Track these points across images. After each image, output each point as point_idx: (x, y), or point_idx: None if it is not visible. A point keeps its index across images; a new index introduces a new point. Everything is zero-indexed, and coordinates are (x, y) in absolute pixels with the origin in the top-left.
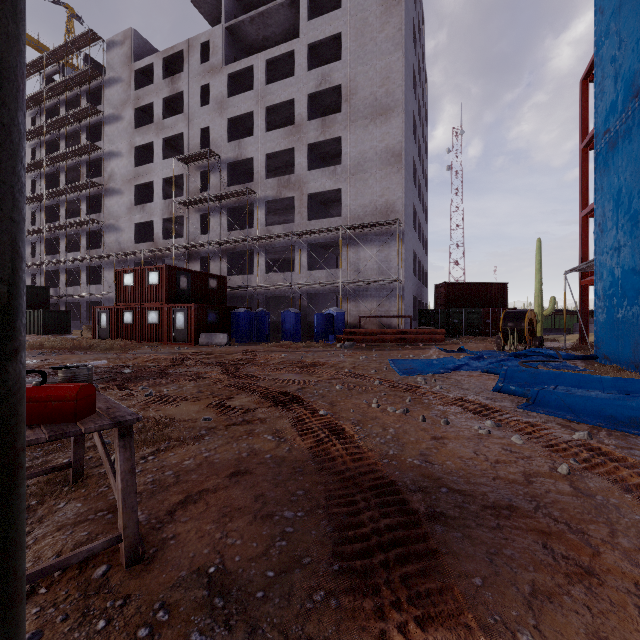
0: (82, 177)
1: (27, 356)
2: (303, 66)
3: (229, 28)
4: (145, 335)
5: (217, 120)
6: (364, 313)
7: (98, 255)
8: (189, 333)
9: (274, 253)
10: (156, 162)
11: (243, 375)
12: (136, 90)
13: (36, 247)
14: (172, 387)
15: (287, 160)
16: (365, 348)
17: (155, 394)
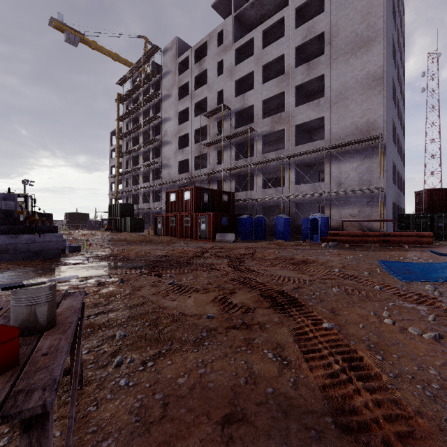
0: (150, 136)
1: (115, 246)
2: (291, 26)
3: (236, 16)
4: (182, 233)
5: (228, 83)
6: (345, 218)
7: (158, 183)
8: (209, 233)
9: (268, 174)
10: (190, 120)
11: (245, 269)
12: (179, 76)
13: (128, 181)
14: (190, 276)
15: (278, 102)
16: (348, 248)
17: (176, 282)
